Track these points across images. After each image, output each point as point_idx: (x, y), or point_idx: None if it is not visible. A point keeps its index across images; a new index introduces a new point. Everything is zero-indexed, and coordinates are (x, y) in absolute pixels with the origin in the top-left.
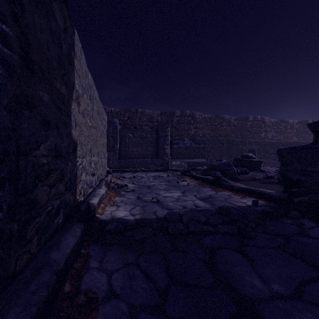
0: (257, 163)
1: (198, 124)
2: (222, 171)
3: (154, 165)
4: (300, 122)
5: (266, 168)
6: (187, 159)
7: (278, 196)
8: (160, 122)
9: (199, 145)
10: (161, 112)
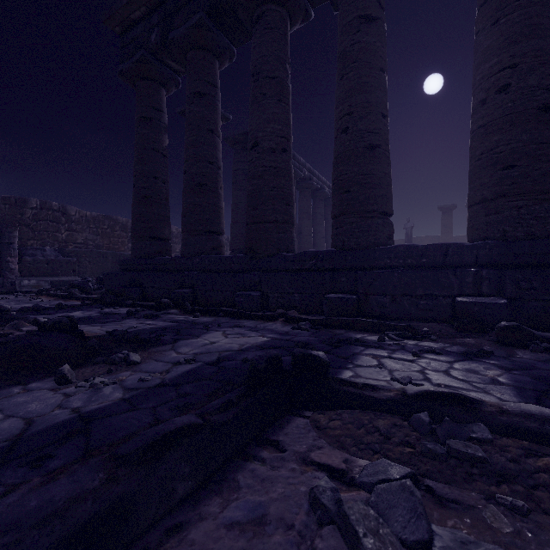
0: None
1: (74, 224)
2: (80, 288)
3: None
4: None
5: None
6: (50, 277)
7: (97, 298)
8: None
9: (70, 259)
10: None
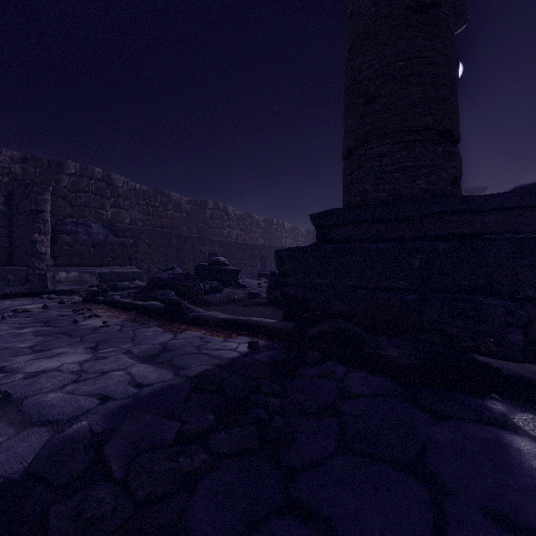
0: (234, 274)
1: (121, 199)
2: (177, 289)
3: (0, 281)
4: (266, 220)
5: (246, 281)
6: (98, 268)
7: (283, 327)
8: (20, 179)
9: (124, 240)
10: (23, 156)
